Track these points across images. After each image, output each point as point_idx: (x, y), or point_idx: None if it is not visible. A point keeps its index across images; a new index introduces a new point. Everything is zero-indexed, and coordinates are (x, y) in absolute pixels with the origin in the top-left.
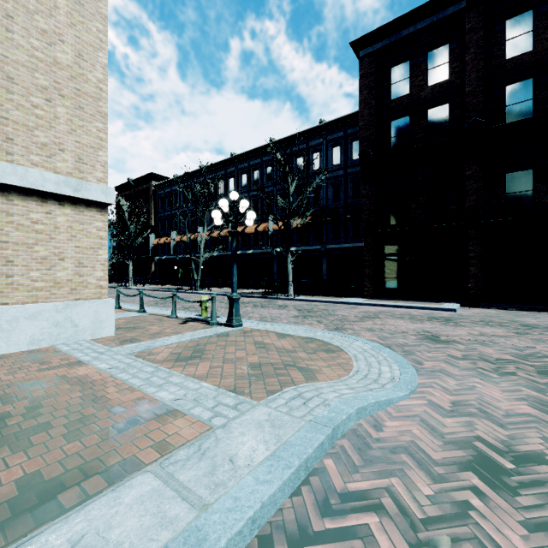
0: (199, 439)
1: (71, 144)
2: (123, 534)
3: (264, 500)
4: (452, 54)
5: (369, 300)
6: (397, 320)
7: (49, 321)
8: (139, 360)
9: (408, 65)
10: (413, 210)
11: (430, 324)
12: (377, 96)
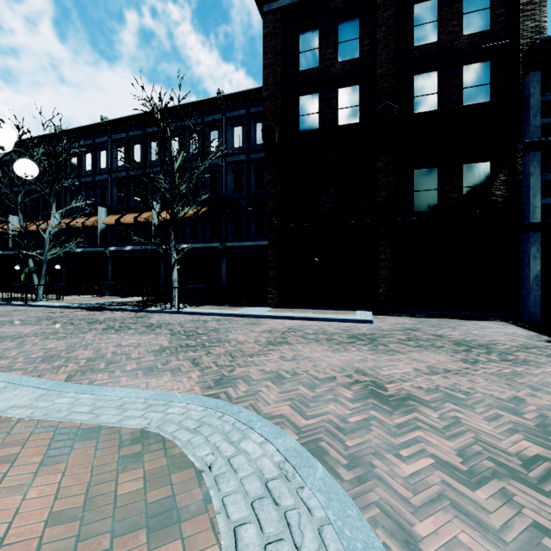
0: None
1: None
2: None
3: None
4: (363, 29)
5: (274, 311)
6: (313, 346)
7: None
8: None
9: (317, 33)
10: (322, 203)
11: (357, 353)
12: (283, 63)
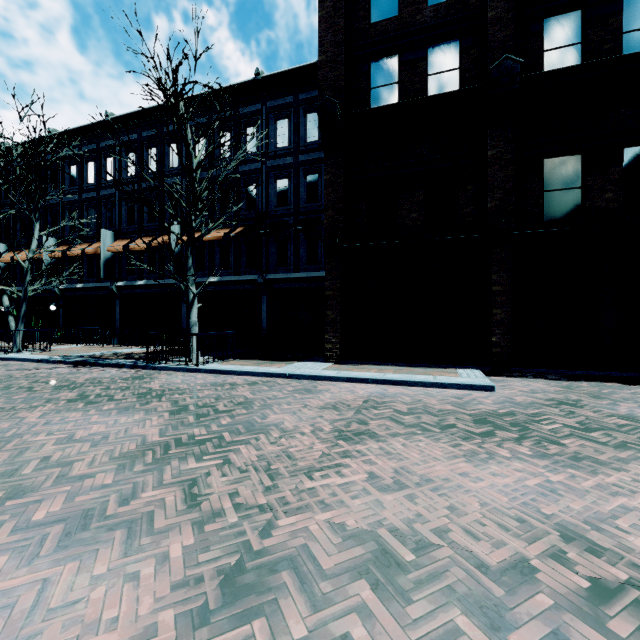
0: None
1: None
2: None
3: None
4: None
5: (336, 368)
6: (423, 445)
7: None
8: None
9: None
10: (404, 212)
11: (519, 464)
12: (347, 14)
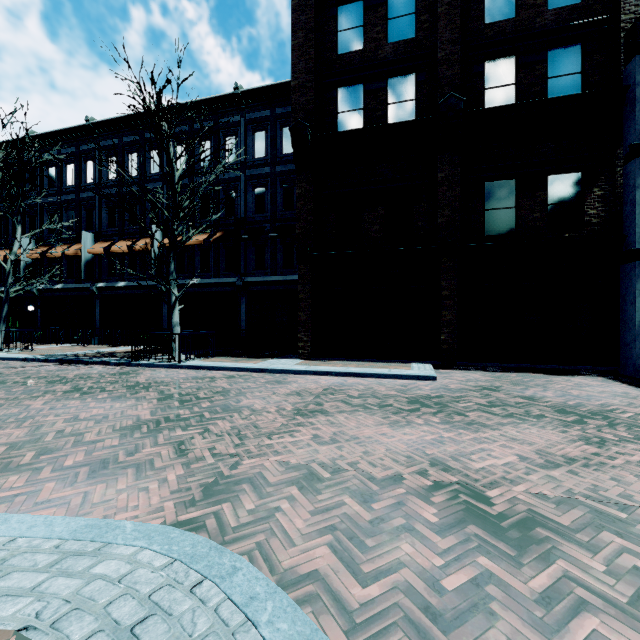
0: None
1: None
2: None
3: None
4: (420, 1)
5: (306, 364)
6: (361, 418)
7: None
8: None
9: (361, 7)
10: (368, 225)
11: (426, 428)
12: (317, 45)
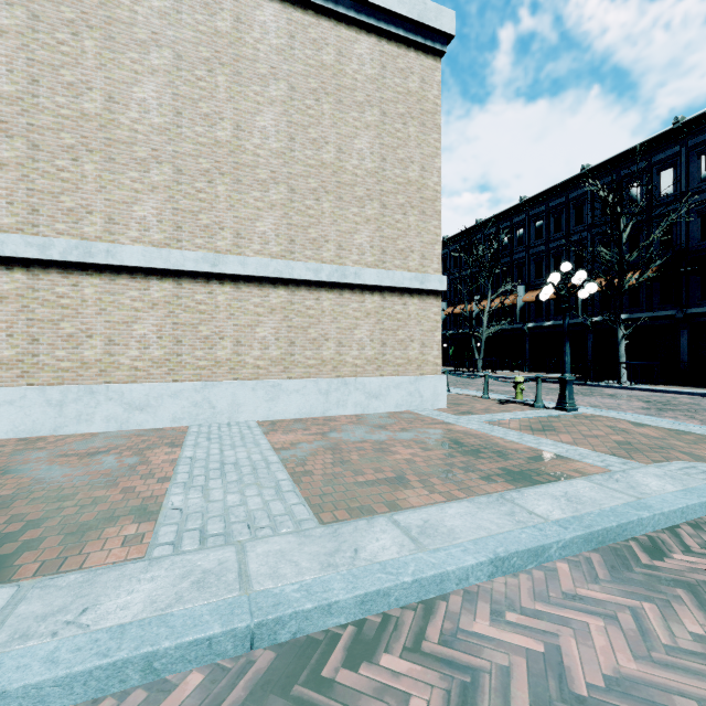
0: (606, 474)
1: (417, 245)
2: (591, 496)
3: (688, 504)
4: None
5: None
6: None
7: (406, 391)
8: (496, 426)
9: None
10: None
11: None
12: None
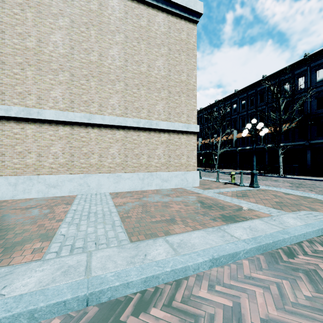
0: (270, 217)
1: (185, 110)
2: (262, 227)
3: (307, 231)
4: None
5: None
6: None
7: (180, 178)
8: (221, 195)
9: None
10: None
11: None
12: None
